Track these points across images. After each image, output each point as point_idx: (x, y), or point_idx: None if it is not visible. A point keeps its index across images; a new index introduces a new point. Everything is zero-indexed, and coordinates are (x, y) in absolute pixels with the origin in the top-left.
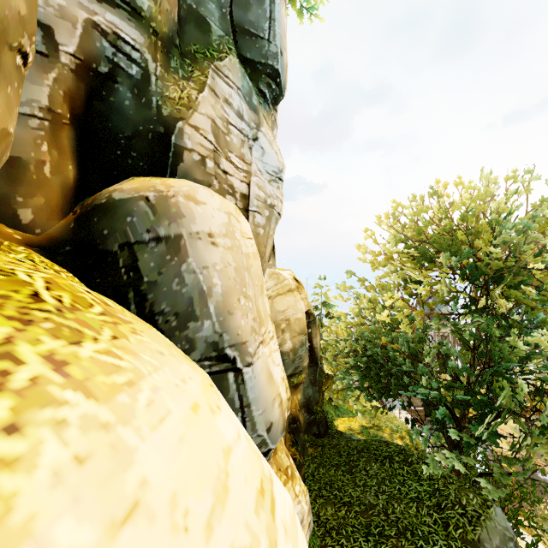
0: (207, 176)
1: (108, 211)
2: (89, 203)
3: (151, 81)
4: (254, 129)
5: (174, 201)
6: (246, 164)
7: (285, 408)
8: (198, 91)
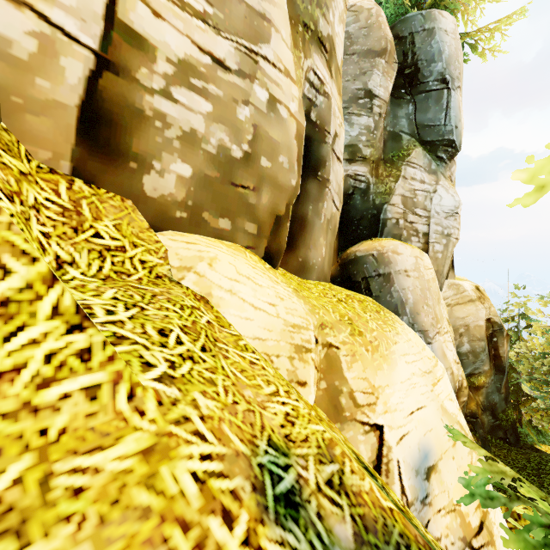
0: (400, 230)
1: (355, 262)
2: (345, 258)
3: (370, 188)
4: (433, 186)
5: (386, 255)
6: (426, 212)
7: (456, 379)
8: (395, 182)
